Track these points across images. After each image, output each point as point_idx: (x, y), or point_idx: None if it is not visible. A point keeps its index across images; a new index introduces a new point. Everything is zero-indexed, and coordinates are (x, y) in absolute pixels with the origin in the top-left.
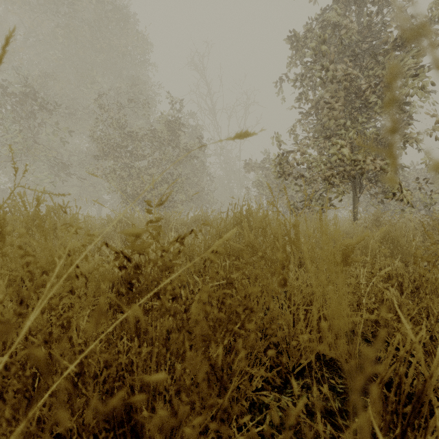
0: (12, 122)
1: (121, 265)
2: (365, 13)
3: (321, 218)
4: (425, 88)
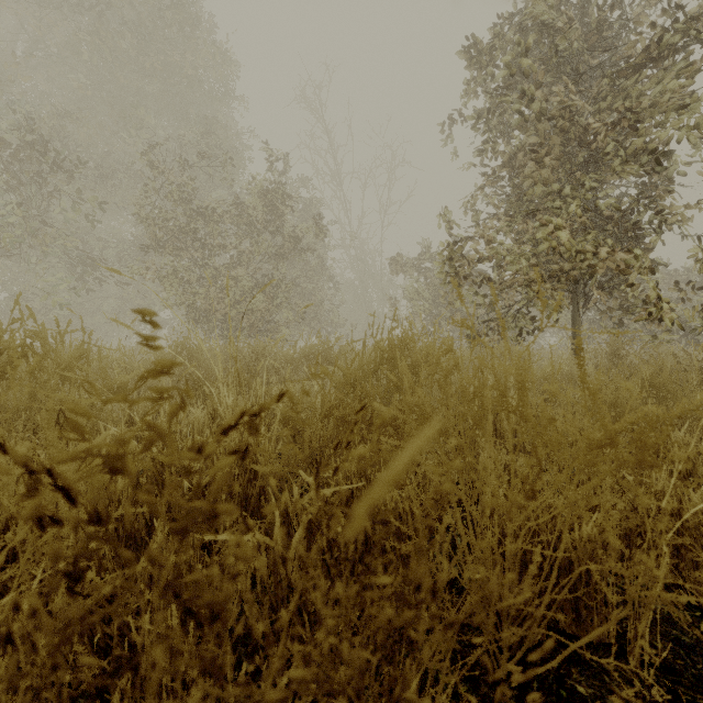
0: (4, 190)
1: (43, 516)
2: (595, 4)
3: (581, 355)
4: (701, 128)
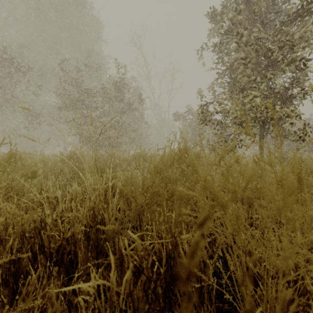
0: None
1: None
2: None
3: None
4: None
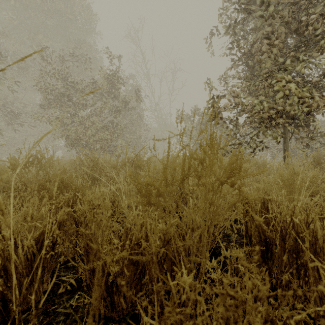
0: None
1: None
2: None
3: None
4: None
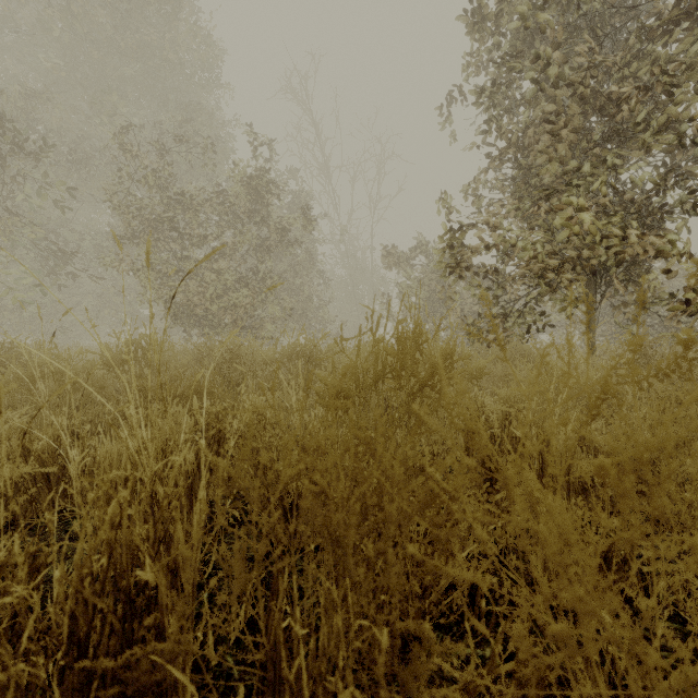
0: None
1: None
2: None
3: None
4: None
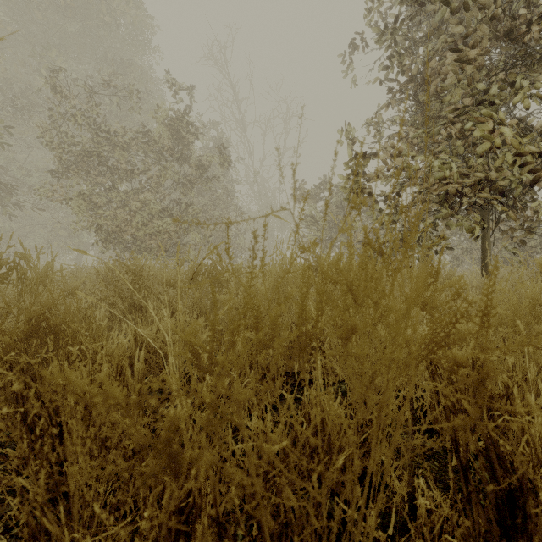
0: None
1: None
2: None
3: None
4: None
